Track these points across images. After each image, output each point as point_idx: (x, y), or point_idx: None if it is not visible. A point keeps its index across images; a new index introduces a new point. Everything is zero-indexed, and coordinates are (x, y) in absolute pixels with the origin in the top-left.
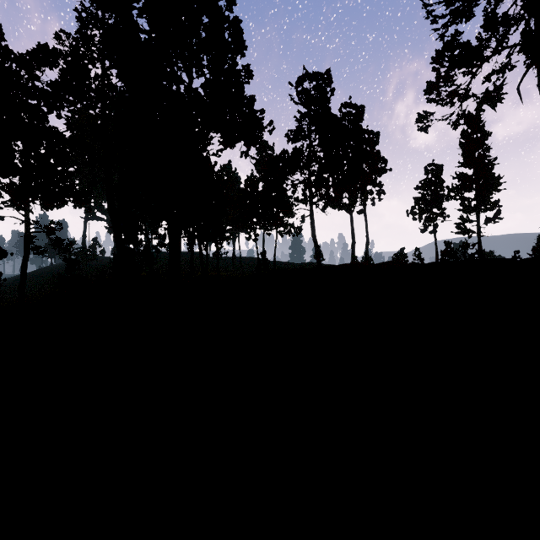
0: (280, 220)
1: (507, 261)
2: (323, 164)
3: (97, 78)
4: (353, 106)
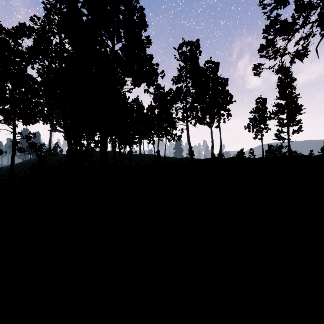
0: (168, 131)
1: (306, 156)
2: (194, 97)
3: (56, 44)
4: (212, 63)
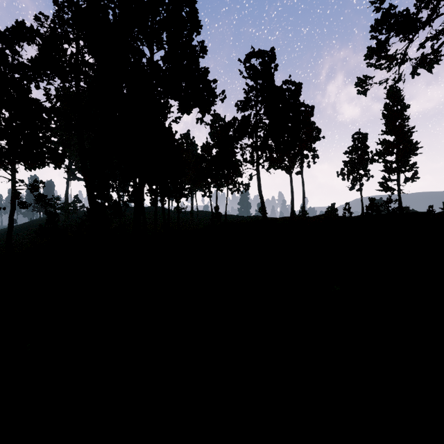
0: (231, 178)
1: (424, 214)
2: (268, 130)
3: (72, 55)
4: (292, 83)
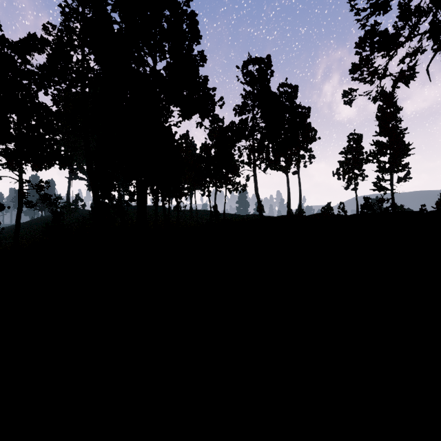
0: (229, 179)
1: (415, 213)
2: (264, 133)
3: (78, 62)
4: (288, 86)
